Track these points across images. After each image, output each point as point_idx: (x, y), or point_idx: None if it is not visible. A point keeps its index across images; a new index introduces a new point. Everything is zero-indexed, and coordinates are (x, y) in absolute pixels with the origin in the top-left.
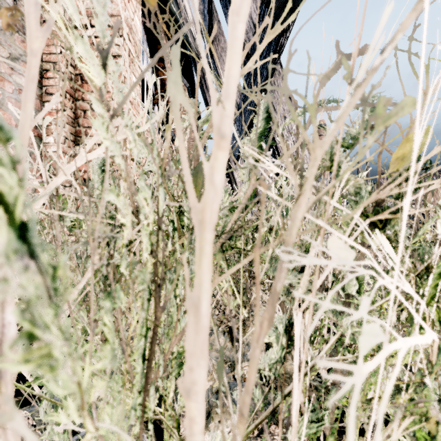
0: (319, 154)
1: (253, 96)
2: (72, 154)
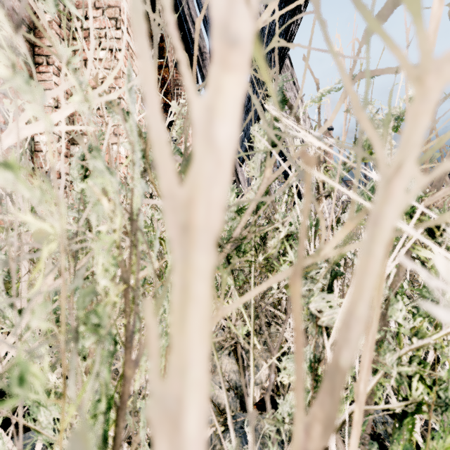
0: (434, 86)
1: (274, 43)
2: (66, 154)
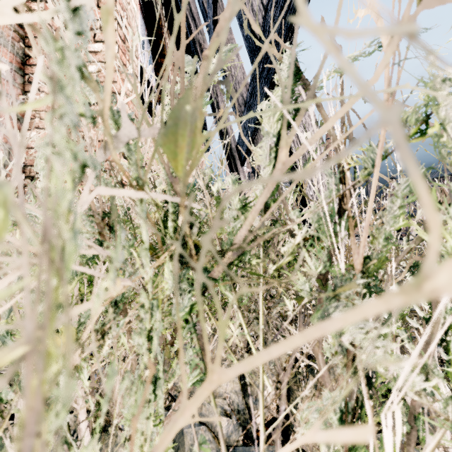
0: None
1: None
2: None
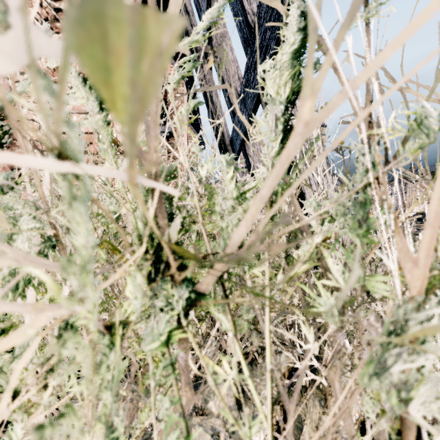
0: None
1: None
2: None
